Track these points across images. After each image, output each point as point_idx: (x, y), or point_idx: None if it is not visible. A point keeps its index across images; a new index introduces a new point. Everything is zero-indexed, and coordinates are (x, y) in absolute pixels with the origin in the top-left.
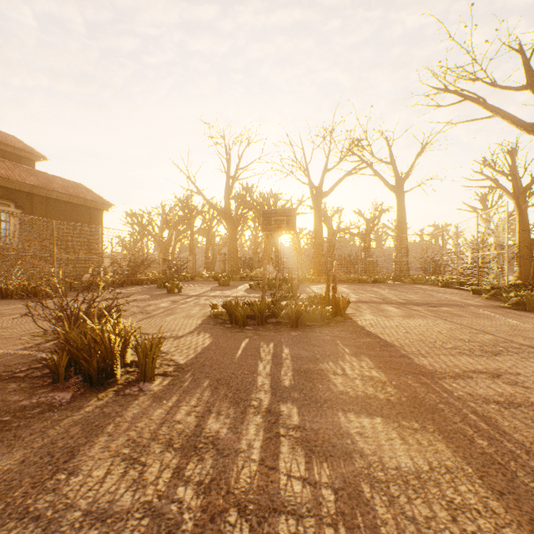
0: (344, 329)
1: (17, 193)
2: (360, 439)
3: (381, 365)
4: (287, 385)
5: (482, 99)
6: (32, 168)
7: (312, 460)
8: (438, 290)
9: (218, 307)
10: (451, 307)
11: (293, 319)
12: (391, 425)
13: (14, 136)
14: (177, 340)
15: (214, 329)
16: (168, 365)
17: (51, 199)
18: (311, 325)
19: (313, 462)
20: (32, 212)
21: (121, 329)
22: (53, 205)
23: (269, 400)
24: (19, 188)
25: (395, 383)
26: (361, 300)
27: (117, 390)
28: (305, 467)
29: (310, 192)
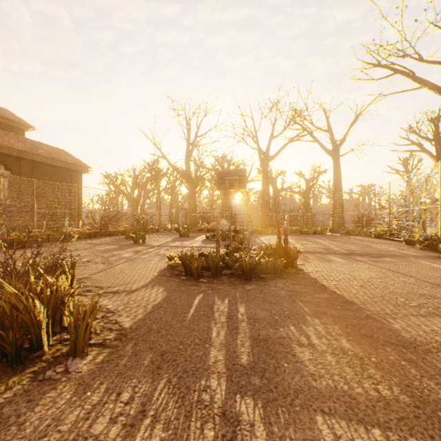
0: (298, 282)
1: (7, 156)
2: None
3: (350, 331)
4: (245, 362)
5: (411, 72)
6: (21, 136)
7: None
8: (373, 241)
9: (175, 258)
10: (393, 257)
11: (247, 272)
12: None
13: (7, 109)
14: (129, 295)
15: (169, 282)
16: (111, 329)
17: (36, 162)
18: (265, 278)
19: None
20: (19, 173)
21: (54, 291)
22: (39, 167)
23: (224, 390)
24: (8, 152)
25: (376, 360)
26: (307, 251)
27: (36, 370)
28: None
29: (259, 156)
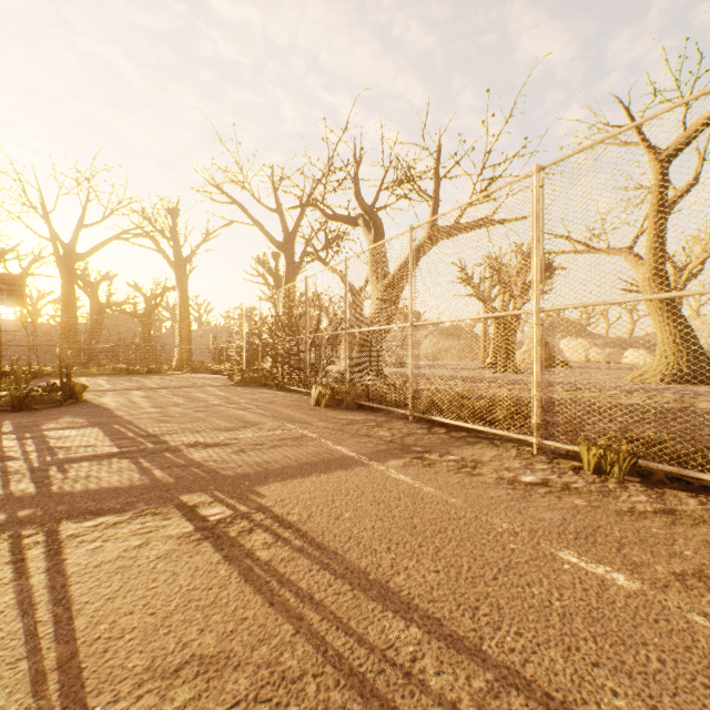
0: (74, 407)
1: None
2: (54, 434)
3: (91, 417)
4: (9, 431)
5: (246, 209)
6: None
7: (24, 441)
8: (207, 377)
9: None
10: (194, 388)
11: (17, 404)
12: (76, 430)
13: None
14: None
15: None
16: None
17: None
18: (40, 409)
19: (24, 441)
20: None
21: None
22: None
23: None
24: None
25: (93, 421)
26: (114, 389)
27: None
28: (19, 442)
29: (55, 251)
